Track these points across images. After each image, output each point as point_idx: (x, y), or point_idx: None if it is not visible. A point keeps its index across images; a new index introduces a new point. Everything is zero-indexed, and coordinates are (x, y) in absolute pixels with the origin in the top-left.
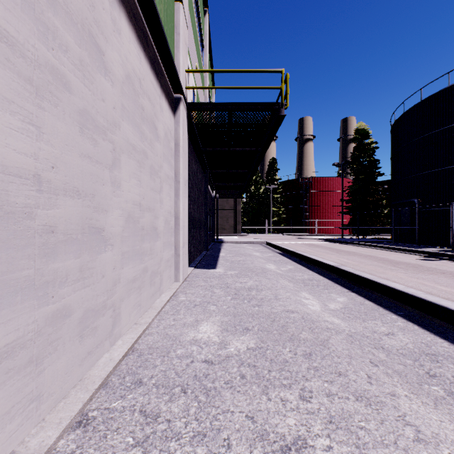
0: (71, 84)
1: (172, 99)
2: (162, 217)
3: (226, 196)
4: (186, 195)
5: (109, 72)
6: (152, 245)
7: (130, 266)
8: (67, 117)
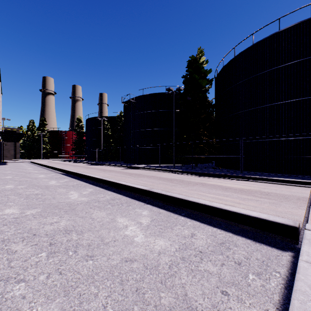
0: None
1: None
2: None
3: (9, 141)
4: None
5: None
6: None
7: None
8: None
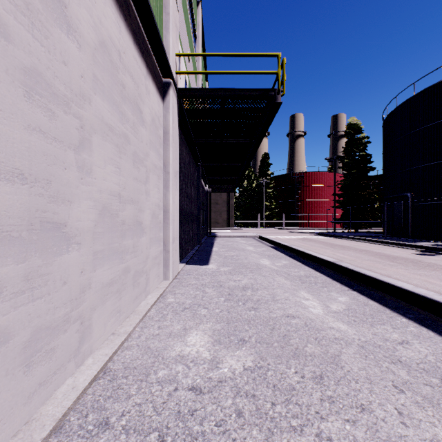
0: (9, 30)
1: (161, 83)
2: (148, 210)
3: (219, 191)
4: (177, 187)
5: (74, 30)
6: (136, 242)
7: (106, 267)
8: (2, 72)
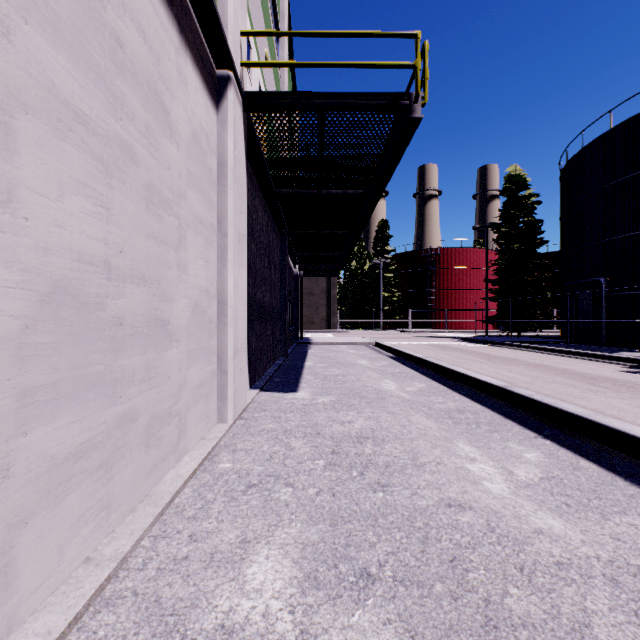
0: None
1: (212, 77)
2: (183, 299)
3: (315, 274)
4: (243, 261)
5: None
6: (154, 359)
7: (66, 419)
8: None
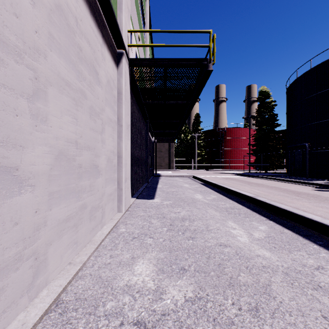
0: None
1: (115, 53)
2: (104, 156)
3: (163, 141)
4: (129, 137)
5: None
6: (93, 182)
7: (63, 205)
8: None
